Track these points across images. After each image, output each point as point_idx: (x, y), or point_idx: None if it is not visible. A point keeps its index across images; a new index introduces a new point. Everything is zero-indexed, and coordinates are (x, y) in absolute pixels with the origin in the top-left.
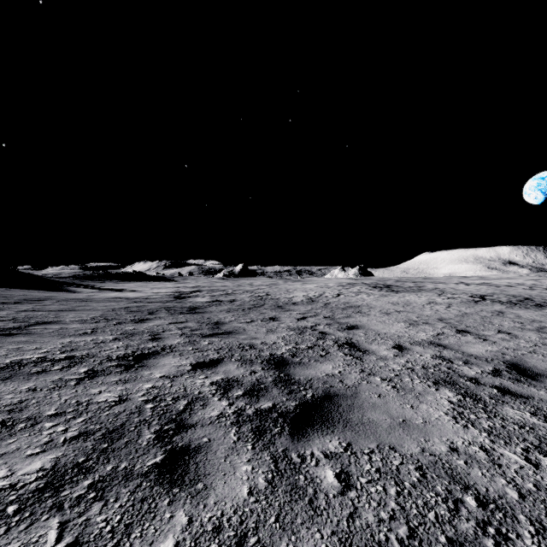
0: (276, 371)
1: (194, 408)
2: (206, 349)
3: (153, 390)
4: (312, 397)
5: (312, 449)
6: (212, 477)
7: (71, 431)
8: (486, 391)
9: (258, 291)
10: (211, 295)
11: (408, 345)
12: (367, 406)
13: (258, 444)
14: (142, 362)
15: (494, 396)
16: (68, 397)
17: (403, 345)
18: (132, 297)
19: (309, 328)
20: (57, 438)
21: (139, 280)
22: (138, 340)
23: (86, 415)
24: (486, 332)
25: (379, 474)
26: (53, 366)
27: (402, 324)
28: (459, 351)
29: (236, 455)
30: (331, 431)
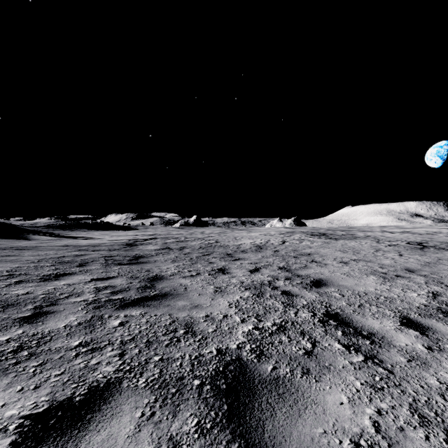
0: (232, 437)
1: None
2: (104, 344)
3: None
4: None
5: None
6: None
7: None
8: None
9: (208, 238)
10: (163, 242)
11: (420, 318)
12: None
13: None
14: None
15: None
16: None
17: (413, 319)
18: (81, 245)
19: (268, 285)
20: None
21: (106, 229)
22: None
23: None
24: None
25: None
26: None
27: (373, 277)
28: None
29: None
30: None
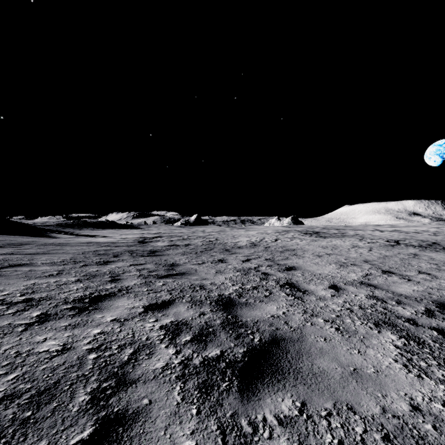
0: (224, 312)
1: (139, 357)
2: (159, 290)
3: (100, 336)
4: (259, 342)
5: (264, 413)
6: None
7: None
8: (427, 334)
9: (209, 236)
10: (170, 240)
11: (343, 285)
12: (314, 352)
13: (204, 406)
14: (96, 305)
15: (436, 339)
16: (9, 346)
17: (338, 285)
18: (102, 242)
19: (253, 269)
20: None
21: (111, 228)
22: (98, 281)
23: (20, 370)
24: (408, 273)
25: None
26: (7, 309)
27: (333, 265)
28: (389, 291)
29: (178, 423)
30: (282, 385)
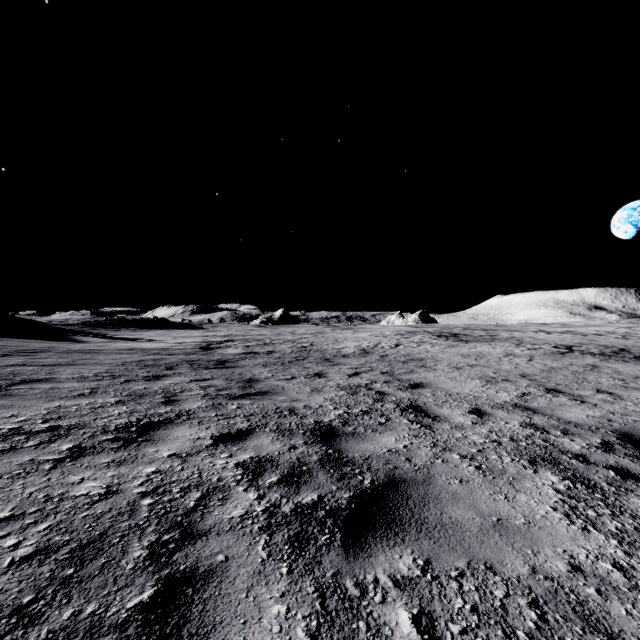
0: (323, 445)
1: (209, 504)
2: (233, 416)
3: (156, 476)
4: (371, 485)
5: (375, 573)
6: (225, 628)
7: (24, 546)
8: (601, 474)
9: (301, 340)
10: (245, 345)
11: (489, 409)
12: (445, 497)
13: (297, 563)
14: (147, 435)
15: (612, 481)
16: (35, 488)
17: (482, 409)
18: (149, 348)
19: (364, 387)
20: (1, 558)
21: (161, 328)
22: (147, 404)
23: (54, 519)
24: (582, 392)
25: (476, 617)
26: (27, 441)
27: (477, 381)
28: (553, 417)
29: (264, 584)
30: (400, 539)
